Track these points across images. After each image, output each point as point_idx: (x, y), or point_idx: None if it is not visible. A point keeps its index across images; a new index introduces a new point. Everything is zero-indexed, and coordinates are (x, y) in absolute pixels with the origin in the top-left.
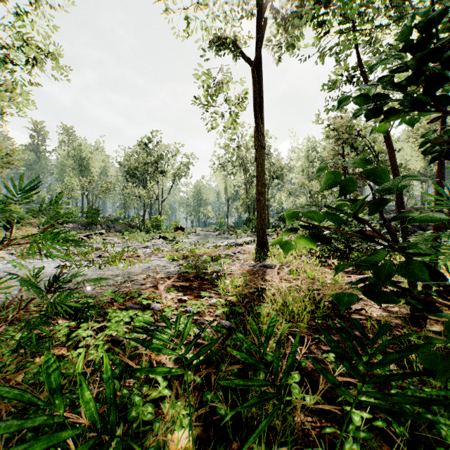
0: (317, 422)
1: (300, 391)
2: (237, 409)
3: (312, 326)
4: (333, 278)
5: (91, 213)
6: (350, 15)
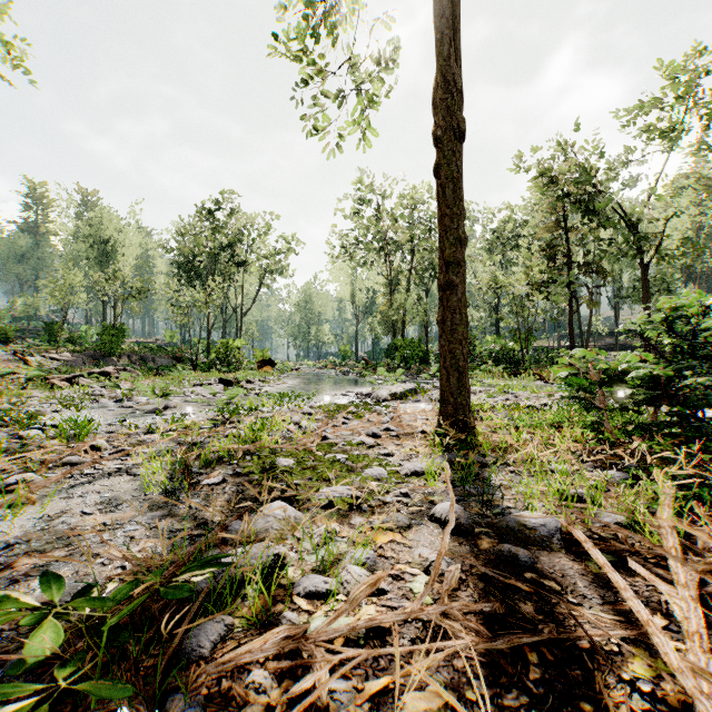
0: None
1: None
2: None
3: None
4: None
5: (109, 335)
6: None
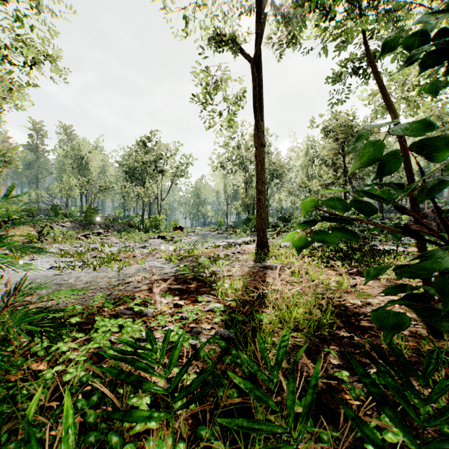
0: None
1: (312, 423)
2: None
3: (319, 335)
4: (337, 280)
5: (89, 212)
6: None
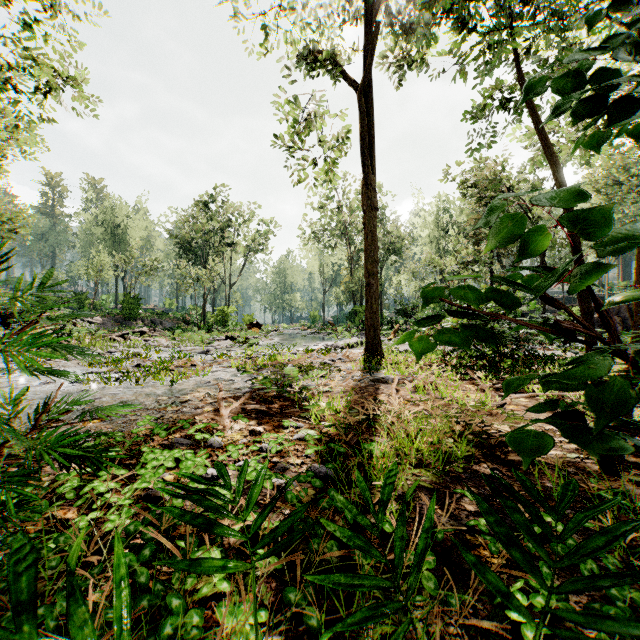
0: (464, 636)
1: (437, 585)
2: (337, 627)
3: (450, 473)
4: (478, 397)
5: (128, 303)
6: (507, 4)
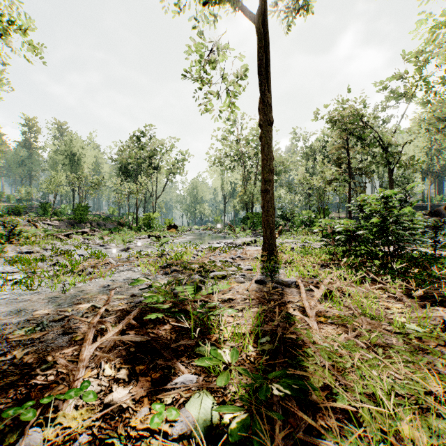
0: None
1: None
2: None
3: None
4: (401, 310)
5: (79, 210)
6: None
